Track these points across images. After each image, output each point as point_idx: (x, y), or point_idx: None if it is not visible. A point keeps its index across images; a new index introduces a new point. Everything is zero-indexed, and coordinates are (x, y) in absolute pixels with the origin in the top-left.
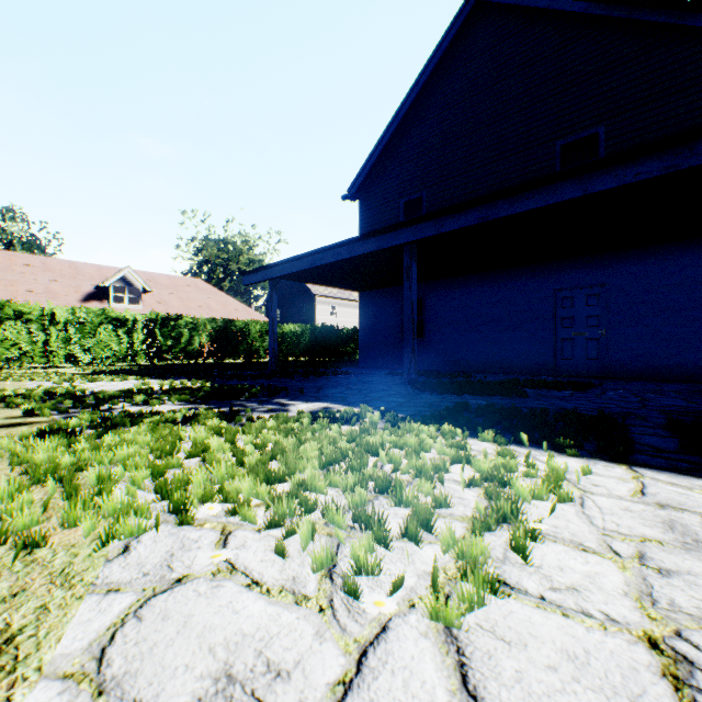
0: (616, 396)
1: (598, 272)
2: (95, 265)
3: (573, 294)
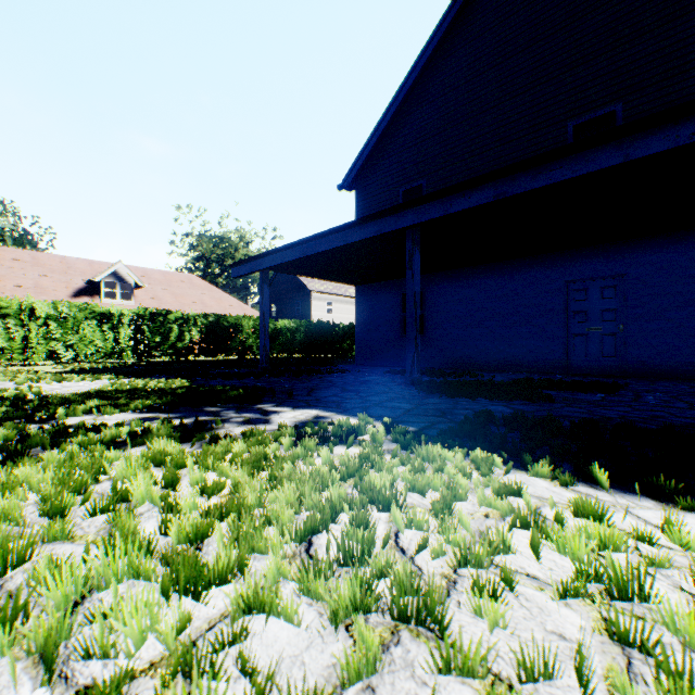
0: (657, 400)
1: (615, 262)
2: (87, 261)
3: (586, 286)
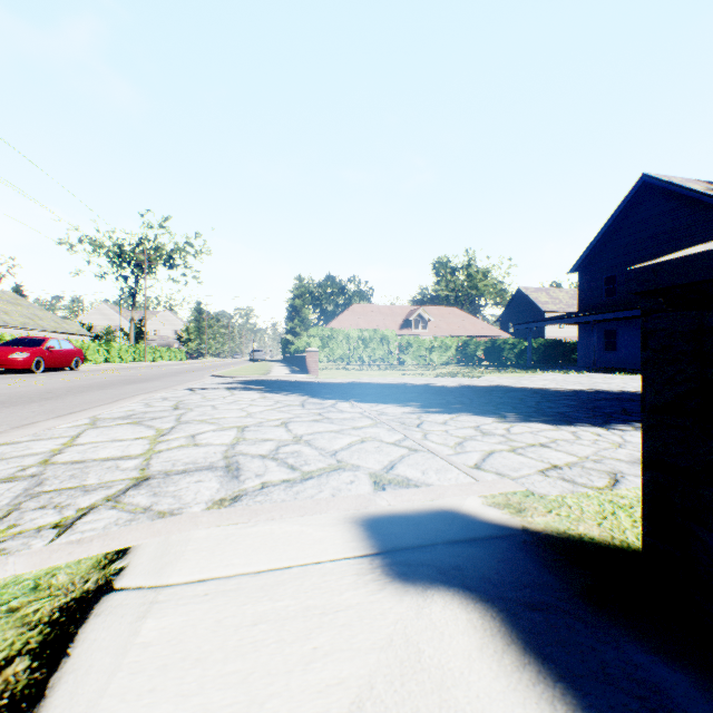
0: None
1: None
2: (399, 307)
3: None
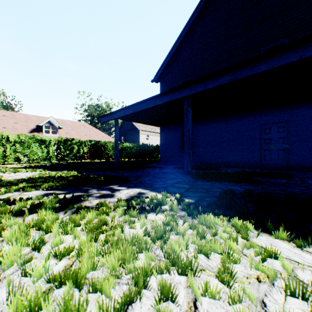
0: None
1: (284, 115)
2: (37, 116)
3: (270, 126)
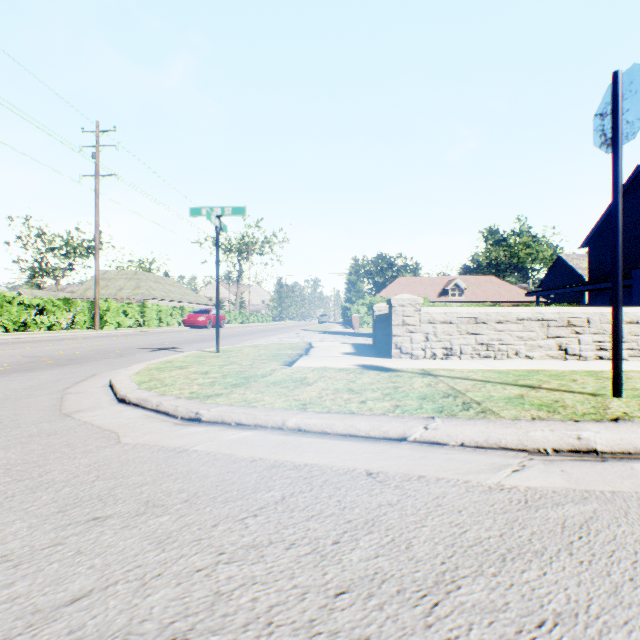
0: None
1: None
2: (438, 277)
3: None
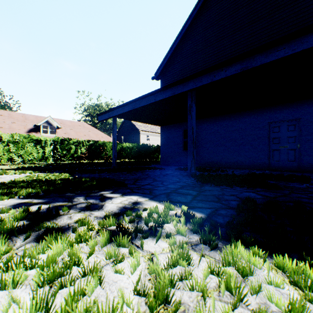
0: None
1: (295, 112)
2: (35, 116)
3: (279, 125)
